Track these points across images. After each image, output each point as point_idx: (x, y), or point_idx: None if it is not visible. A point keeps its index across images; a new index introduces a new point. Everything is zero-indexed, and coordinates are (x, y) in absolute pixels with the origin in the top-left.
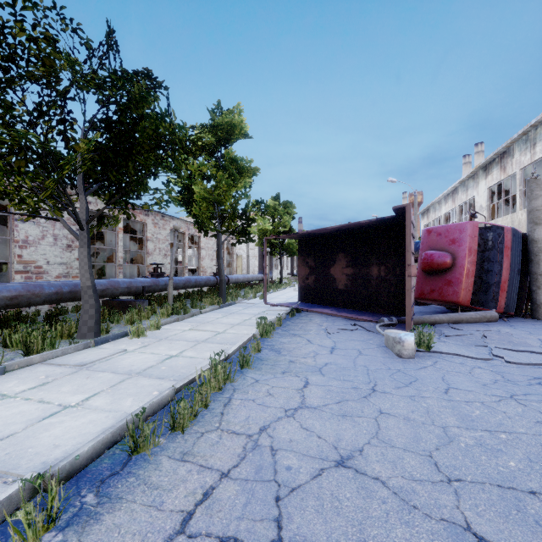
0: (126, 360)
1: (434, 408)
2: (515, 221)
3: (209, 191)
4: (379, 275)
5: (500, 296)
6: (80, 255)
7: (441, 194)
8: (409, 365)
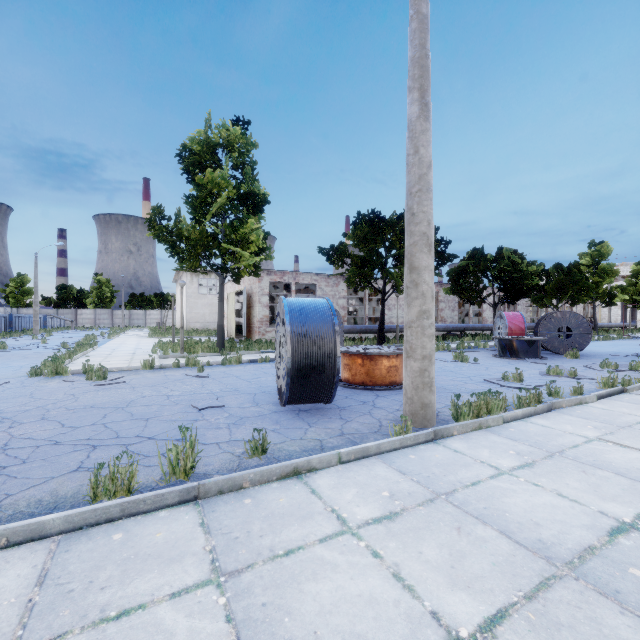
0: None
1: None
2: None
3: None
4: None
5: None
6: None
7: None
8: None
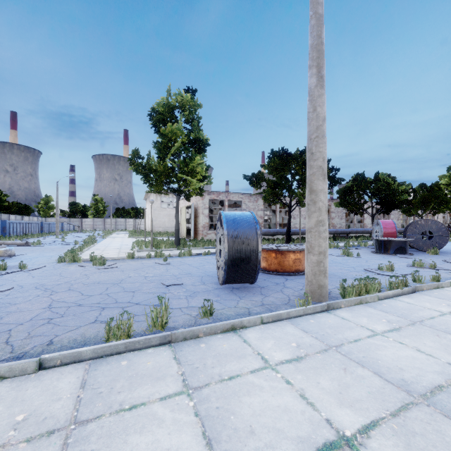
0: None
1: None
2: None
3: None
4: None
5: None
6: None
7: None
8: None
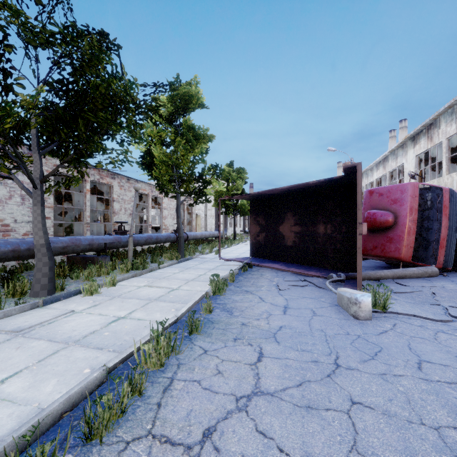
0: (70, 323)
1: (415, 394)
2: (441, 184)
3: (168, 156)
4: (326, 233)
5: (439, 253)
6: (34, 213)
7: (373, 162)
8: (368, 329)
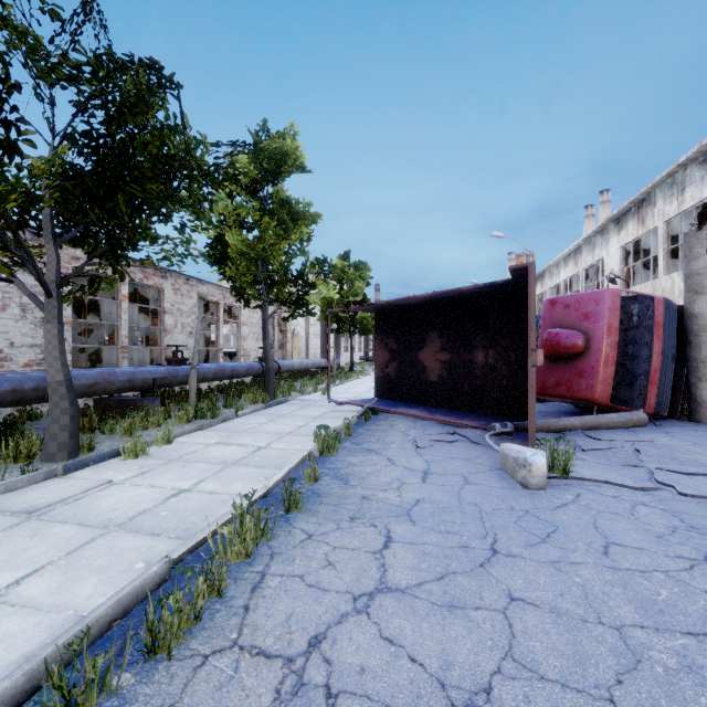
0: (107, 499)
1: (595, 587)
2: (657, 290)
3: (250, 245)
4: (487, 363)
5: (649, 392)
6: (47, 334)
7: (560, 254)
8: (541, 501)
